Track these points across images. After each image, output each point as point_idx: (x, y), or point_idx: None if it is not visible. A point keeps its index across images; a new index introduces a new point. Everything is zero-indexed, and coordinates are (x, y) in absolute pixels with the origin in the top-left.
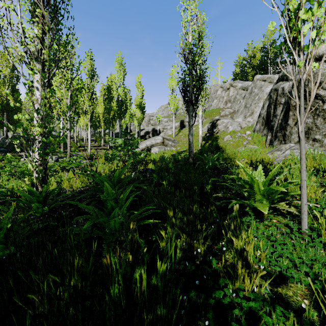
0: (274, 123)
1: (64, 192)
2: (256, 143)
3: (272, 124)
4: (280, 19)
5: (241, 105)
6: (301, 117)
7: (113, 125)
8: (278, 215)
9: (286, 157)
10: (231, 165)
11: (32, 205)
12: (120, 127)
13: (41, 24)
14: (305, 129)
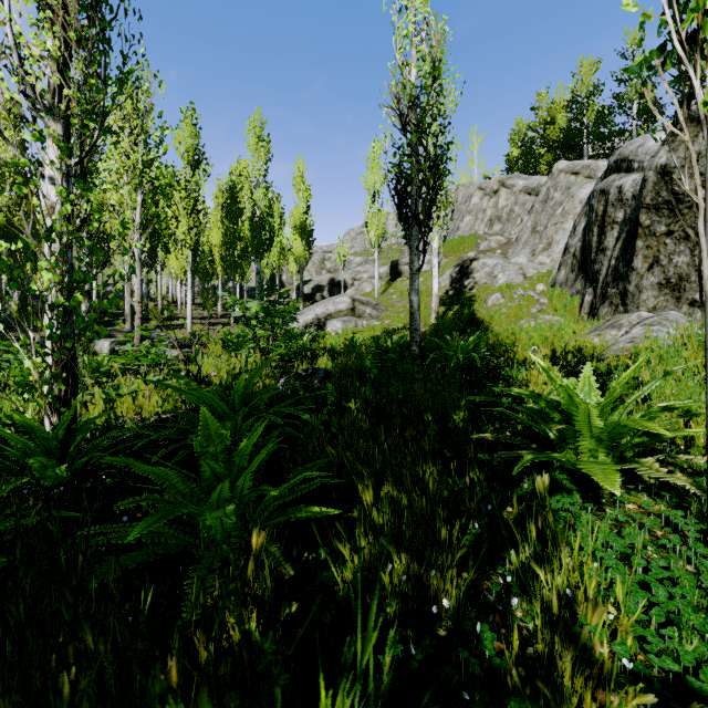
0: (601, 265)
1: (121, 424)
2: (560, 311)
3: (596, 268)
4: None
5: (525, 227)
6: None
7: (244, 271)
8: (638, 491)
9: (633, 342)
10: (506, 361)
11: (30, 460)
12: (258, 275)
13: (61, 28)
14: (672, 280)
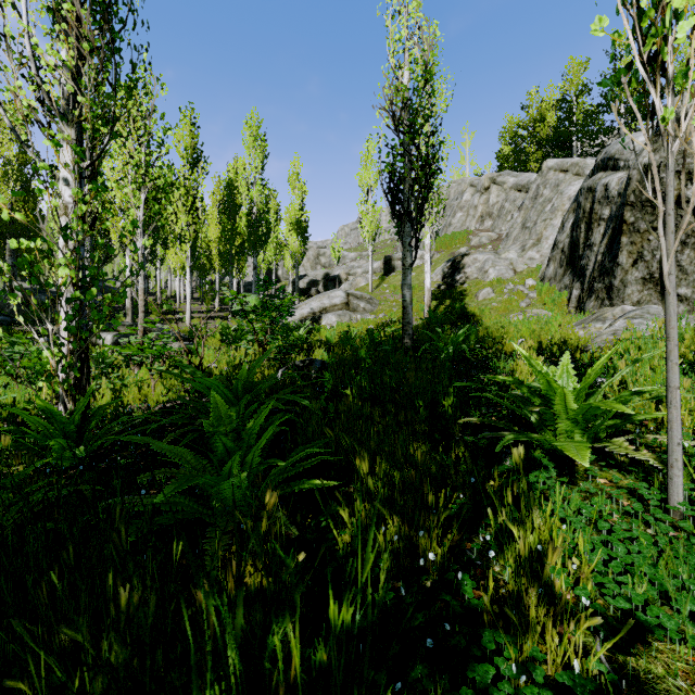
0: (588, 261)
1: (129, 412)
2: (549, 305)
3: (583, 263)
4: (621, 10)
5: (515, 223)
6: (669, 240)
7: (241, 267)
8: (610, 468)
9: (616, 334)
10: (495, 353)
11: (50, 442)
12: (255, 270)
13: (75, 39)
14: (655, 274)
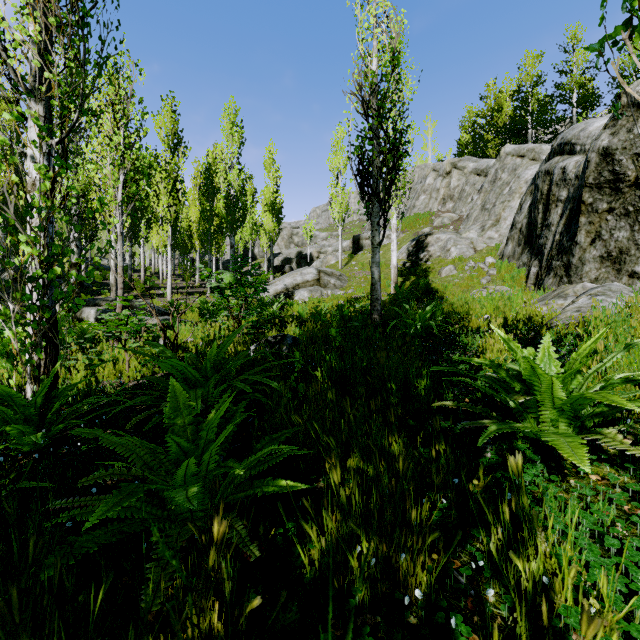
0: (546, 240)
1: (101, 389)
2: (508, 281)
3: (541, 242)
4: None
5: (475, 205)
6: None
7: (219, 245)
8: (600, 461)
9: (580, 311)
10: (461, 329)
11: (6, 428)
12: (232, 248)
13: (42, 14)
14: (613, 253)
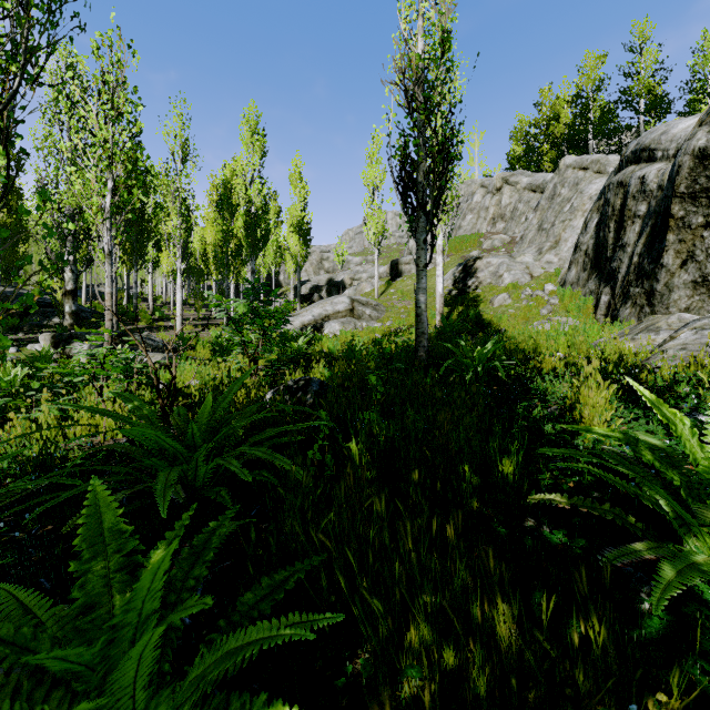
0: (620, 263)
1: (62, 454)
2: (573, 312)
3: (614, 265)
4: None
5: (530, 225)
6: None
7: (238, 271)
8: None
9: (686, 349)
10: (530, 371)
11: None
12: (253, 274)
13: None
14: (709, 277)
